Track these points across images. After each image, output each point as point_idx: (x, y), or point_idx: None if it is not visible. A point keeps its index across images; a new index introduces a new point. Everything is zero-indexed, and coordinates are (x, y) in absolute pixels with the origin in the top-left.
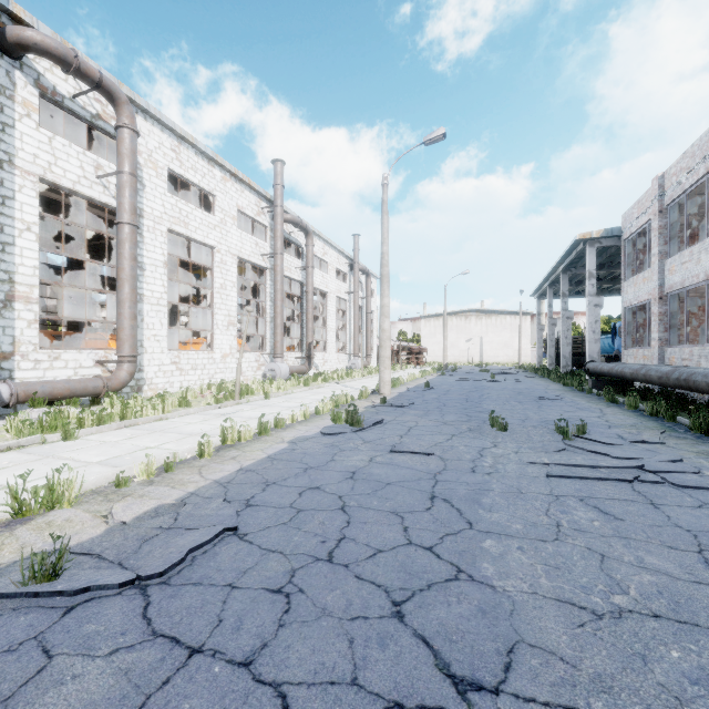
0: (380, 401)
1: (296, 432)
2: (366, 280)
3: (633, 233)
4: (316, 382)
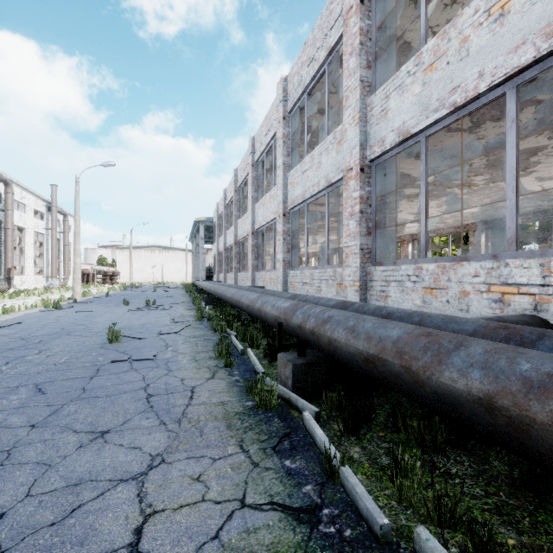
0: (73, 301)
1: (25, 312)
2: (63, 219)
3: (215, 222)
4: (20, 296)
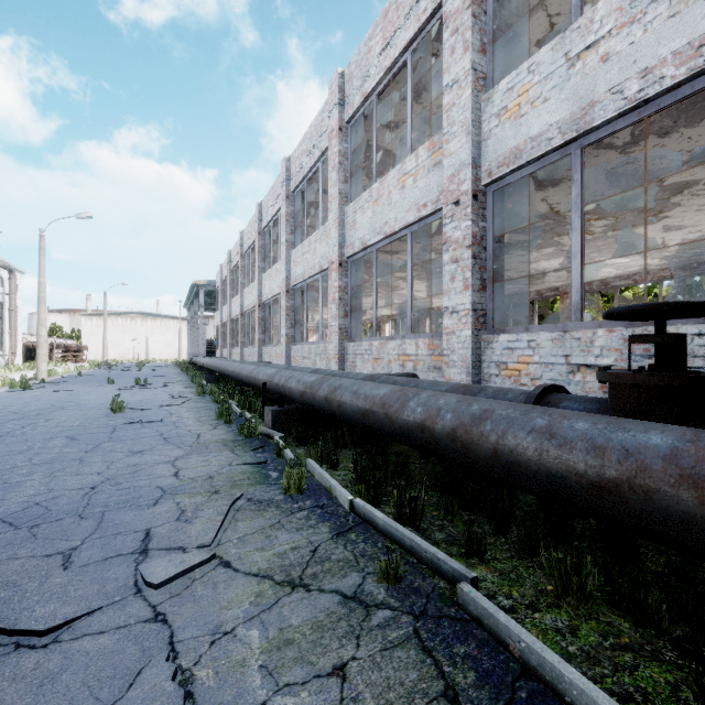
0: (40, 381)
1: None
2: (8, 276)
3: (218, 287)
4: None
